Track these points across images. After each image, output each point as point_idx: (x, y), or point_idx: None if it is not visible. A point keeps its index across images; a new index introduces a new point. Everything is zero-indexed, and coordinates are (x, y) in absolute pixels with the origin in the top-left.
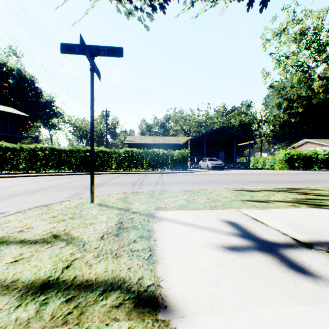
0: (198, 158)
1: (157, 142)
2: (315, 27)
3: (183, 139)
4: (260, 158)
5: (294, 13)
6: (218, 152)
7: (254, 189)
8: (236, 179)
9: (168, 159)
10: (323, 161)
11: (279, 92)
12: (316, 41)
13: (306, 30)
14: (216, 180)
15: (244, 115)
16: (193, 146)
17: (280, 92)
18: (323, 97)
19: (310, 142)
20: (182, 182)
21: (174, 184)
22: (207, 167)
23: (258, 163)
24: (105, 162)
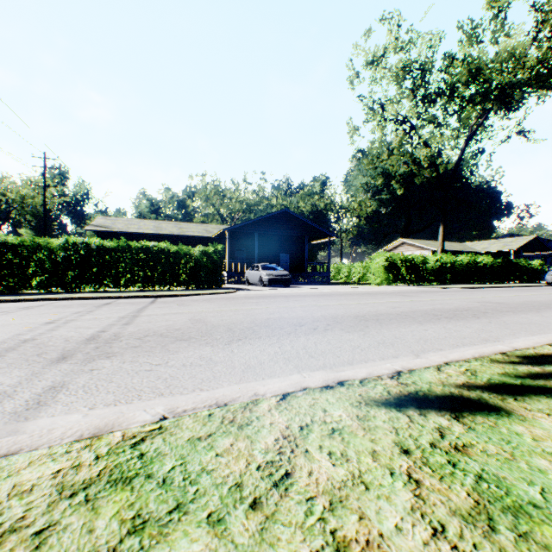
0: (244, 265)
1: (163, 232)
2: (425, 61)
3: (217, 229)
4: (343, 265)
5: (399, 28)
6: (279, 254)
7: (446, 380)
8: (327, 311)
9: (179, 265)
10: (434, 271)
11: (373, 161)
12: (424, 85)
13: (411, 63)
14: (281, 315)
15: (318, 197)
16: (235, 242)
17: (373, 162)
18: (429, 175)
19: (407, 243)
20: (184, 330)
21: (142, 348)
22: (261, 282)
23: (340, 274)
24: (3, 271)
